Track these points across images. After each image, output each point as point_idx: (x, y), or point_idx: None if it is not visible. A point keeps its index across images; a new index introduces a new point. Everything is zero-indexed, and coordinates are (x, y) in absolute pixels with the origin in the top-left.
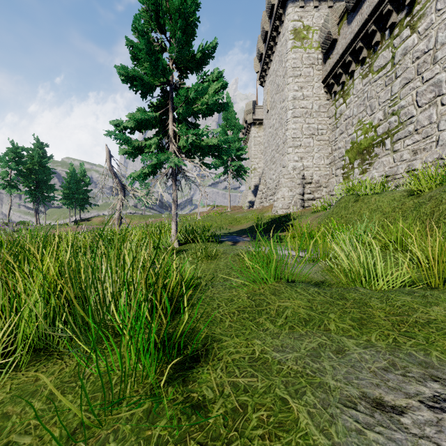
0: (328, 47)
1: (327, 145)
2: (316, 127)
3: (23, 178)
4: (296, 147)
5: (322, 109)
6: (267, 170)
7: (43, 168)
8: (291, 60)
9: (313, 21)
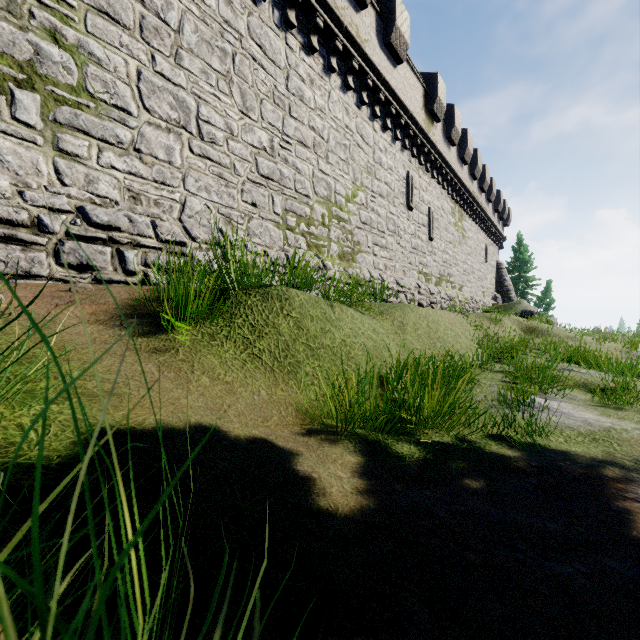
0: None
1: None
2: None
3: None
4: None
5: None
6: None
7: None
8: None
9: None
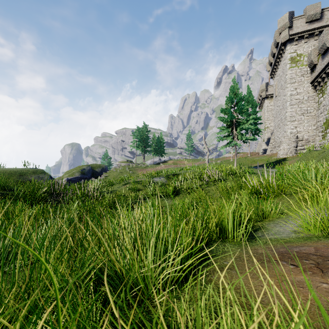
0: (312, 67)
1: (314, 118)
2: (306, 109)
3: (140, 142)
4: (292, 121)
5: (310, 98)
6: (275, 131)
7: (147, 137)
8: (289, 74)
9: (303, 50)
